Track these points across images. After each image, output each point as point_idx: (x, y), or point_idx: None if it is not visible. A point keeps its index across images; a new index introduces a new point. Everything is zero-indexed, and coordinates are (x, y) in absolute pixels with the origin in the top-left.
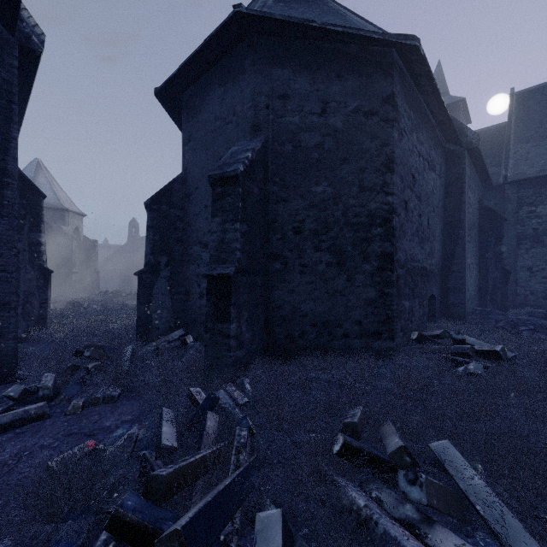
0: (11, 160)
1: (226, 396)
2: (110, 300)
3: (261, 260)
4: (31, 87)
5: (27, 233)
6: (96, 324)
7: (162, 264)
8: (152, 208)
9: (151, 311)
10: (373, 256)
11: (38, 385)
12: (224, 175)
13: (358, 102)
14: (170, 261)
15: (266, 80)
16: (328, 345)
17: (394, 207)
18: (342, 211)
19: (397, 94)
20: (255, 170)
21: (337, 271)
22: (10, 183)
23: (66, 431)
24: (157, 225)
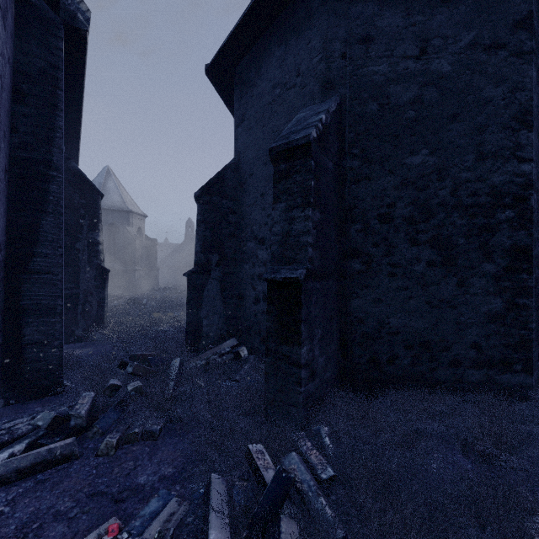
0: (56, 151)
1: (302, 466)
2: (166, 297)
3: (335, 258)
4: (83, 78)
5: (86, 233)
6: (149, 325)
7: (213, 263)
8: (202, 199)
9: (201, 316)
10: (499, 252)
11: (71, 411)
12: (290, 145)
13: (475, 34)
14: (222, 259)
15: (341, 21)
16: (429, 375)
17: (532, 179)
18: (450, 189)
19: (535, 15)
20: (330, 138)
21: (442, 272)
22: (56, 176)
23: (91, 486)
24: (208, 219)
